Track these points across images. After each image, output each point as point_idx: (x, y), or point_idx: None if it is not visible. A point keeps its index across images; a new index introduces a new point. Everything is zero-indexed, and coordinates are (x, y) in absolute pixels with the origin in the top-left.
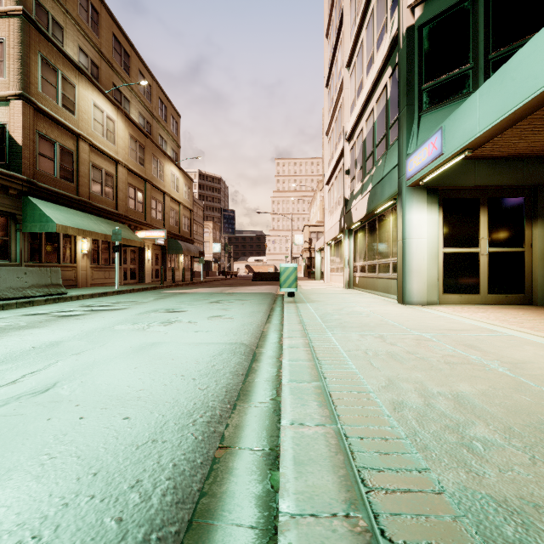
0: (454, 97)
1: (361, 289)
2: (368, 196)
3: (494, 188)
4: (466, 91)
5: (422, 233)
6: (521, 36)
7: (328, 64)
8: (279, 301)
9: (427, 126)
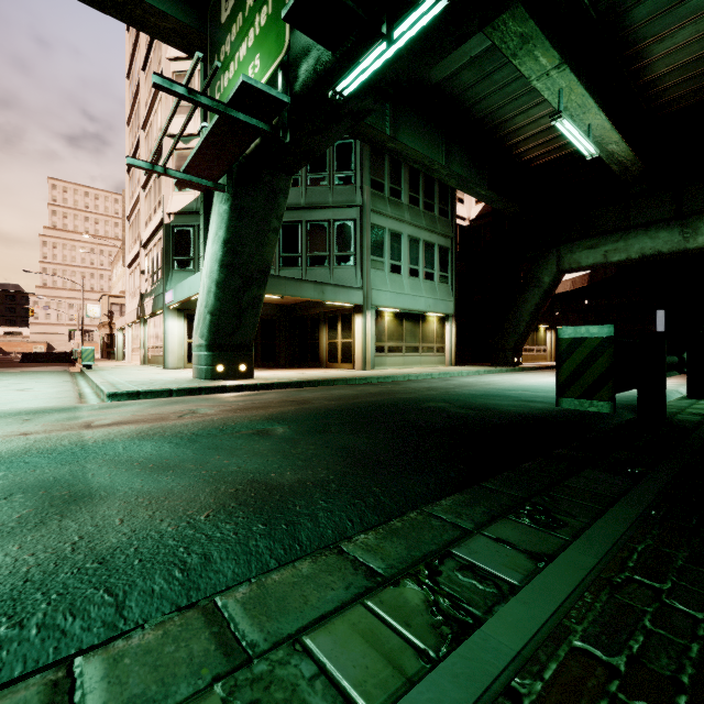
0: (187, 269)
1: (152, 365)
2: (153, 301)
3: None
4: (192, 268)
5: (174, 332)
6: None
7: (130, 152)
8: (77, 374)
9: (176, 278)
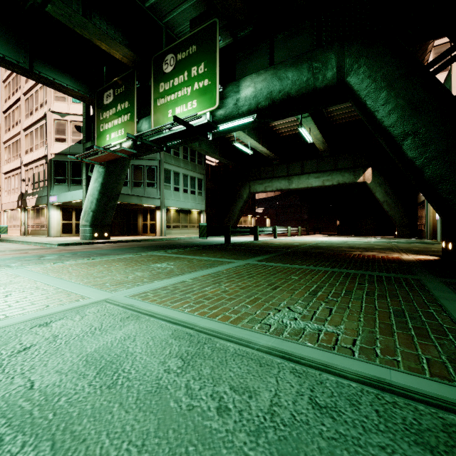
0: (63, 184)
1: (32, 235)
2: (36, 199)
3: (77, 206)
4: (66, 184)
5: (55, 217)
6: (77, 177)
7: (5, 100)
8: None
9: (56, 188)
